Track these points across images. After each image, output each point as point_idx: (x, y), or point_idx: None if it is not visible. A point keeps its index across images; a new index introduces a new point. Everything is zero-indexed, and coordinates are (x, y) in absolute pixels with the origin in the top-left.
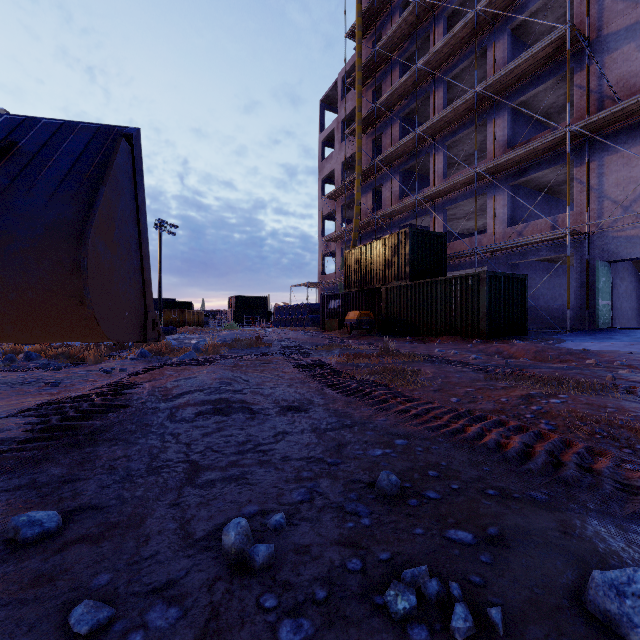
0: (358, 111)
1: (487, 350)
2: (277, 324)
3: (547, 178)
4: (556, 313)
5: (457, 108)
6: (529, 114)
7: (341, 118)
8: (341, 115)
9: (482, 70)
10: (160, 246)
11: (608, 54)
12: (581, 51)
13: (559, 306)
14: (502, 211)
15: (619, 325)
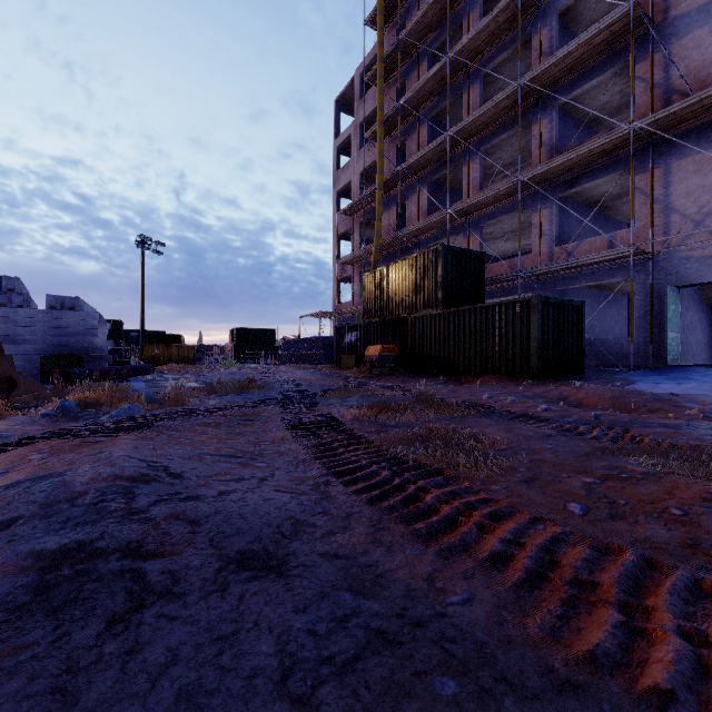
0: (379, 110)
1: (547, 395)
2: (284, 361)
3: (600, 190)
4: (614, 348)
5: (496, 105)
6: (578, 116)
7: (359, 121)
8: (359, 117)
9: (523, 65)
10: (143, 267)
11: (676, 40)
12: (644, 37)
13: (617, 340)
14: (549, 228)
15: (684, 362)
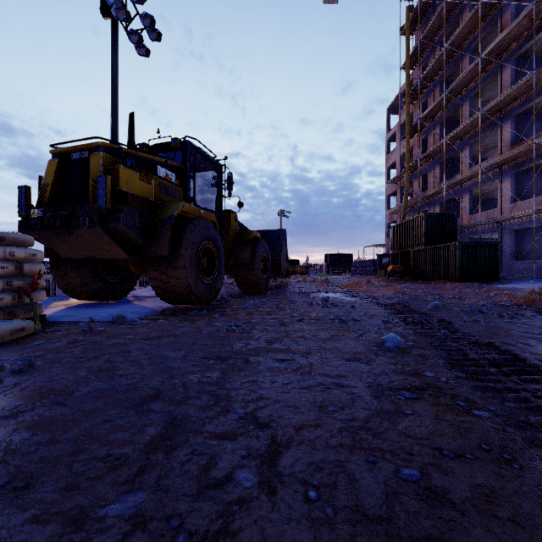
0: (407, 125)
1: (437, 286)
2: (353, 274)
3: None
4: None
5: (471, 122)
6: (541, 111)
7: (401, 123)
8: (401, 121)
9: None
10: (280, 225)
11: None
12: None
13: None
14: (507, 192)
15: None
